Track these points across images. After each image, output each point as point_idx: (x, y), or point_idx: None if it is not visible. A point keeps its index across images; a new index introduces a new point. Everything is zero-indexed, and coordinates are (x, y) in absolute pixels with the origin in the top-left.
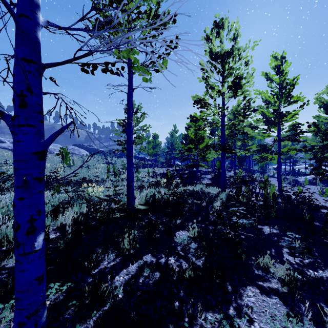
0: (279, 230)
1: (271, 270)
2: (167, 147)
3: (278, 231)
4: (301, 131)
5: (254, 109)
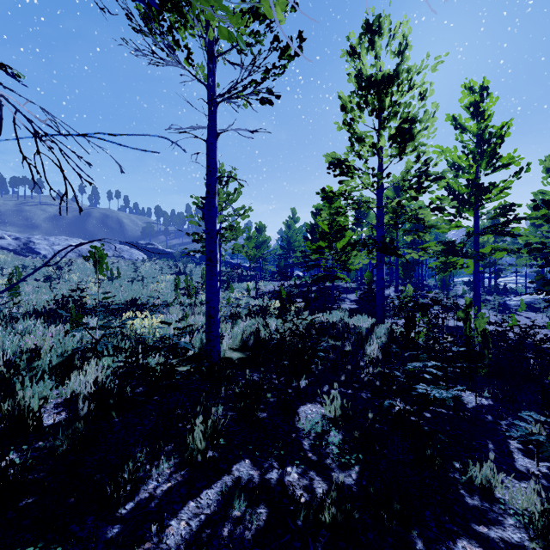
0: (492, 400)
1: (497, 494)
2: (280, 247)
3: (491, 402)
4: (516, 217)
5: (438, 177)
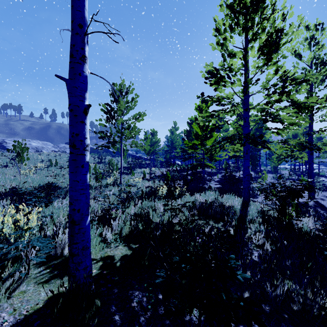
0: None
1: None
2: (166, 146)
3: None
4: None
5: (303, 80)
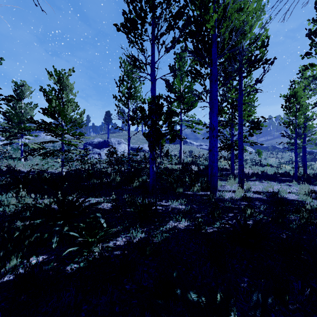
0: None
1: None
2: None
3: None
4: None
5: None
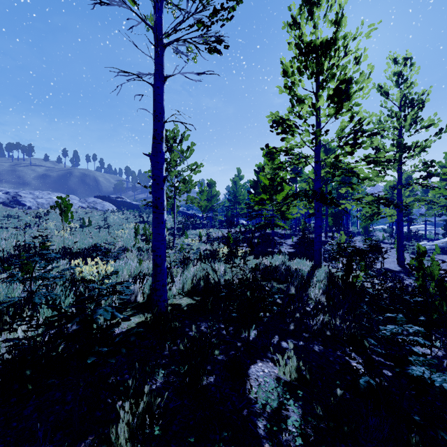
0: (445, 350)
1: None
2: (228, 200)
3: (446, 353)
4: (435, 172)
5: (373, 133)
